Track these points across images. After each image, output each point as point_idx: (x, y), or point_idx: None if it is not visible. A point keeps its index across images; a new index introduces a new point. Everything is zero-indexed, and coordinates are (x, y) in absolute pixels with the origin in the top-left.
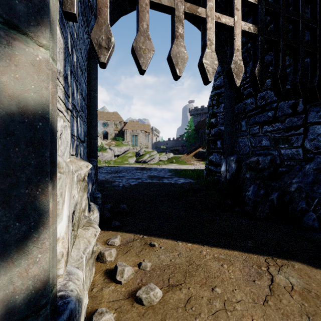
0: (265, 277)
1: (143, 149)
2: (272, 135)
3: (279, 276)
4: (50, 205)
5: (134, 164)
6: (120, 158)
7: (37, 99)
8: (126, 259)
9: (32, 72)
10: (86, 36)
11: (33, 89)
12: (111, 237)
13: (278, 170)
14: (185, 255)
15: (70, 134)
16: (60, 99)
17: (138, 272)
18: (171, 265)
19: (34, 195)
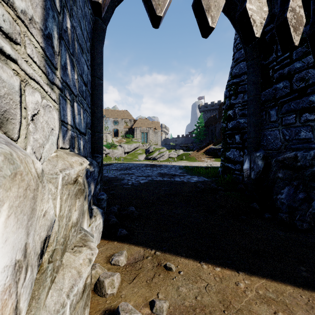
0: None
1: (152, 146)
2: None
3: None
4: None
5: (144, 161)
6: (130, 155)
7: None
8: (133, 291)
9: None
10: (88, 11)
11: None
12: (115, 253)
13: None
14: (215, 288)
15: (58, 120)
16: (34, 61)
17: None
18: (197, 307)
19: None
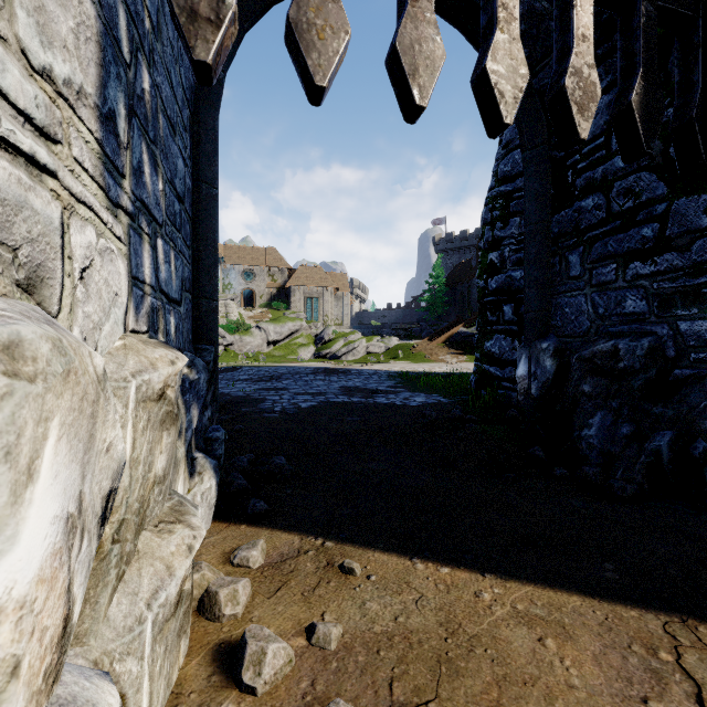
0: (675, 686)
1: (330, 328)
2: (652, 284)
3: None
4: None
5: (311, 361)
6: (279, 347)
7: None
8: (275, 611)
9: None
10: None
11: None
12: (242, 545)
13: (671, 374)
14: (436, 602)
15: (127, 276)
16: (85, 169)
17: (304, 655)
18: (397, 633)
19: None
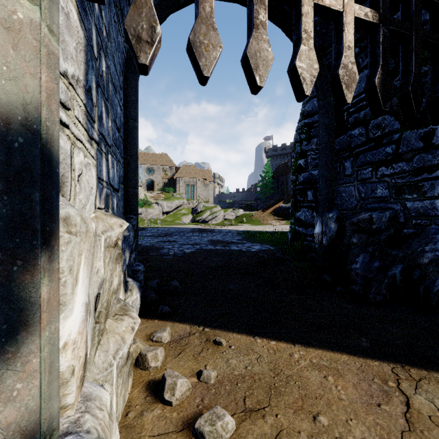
0: (395, 398)
1: (201, 204)
2: (392, 180)
3: (418, 397)
4: (44, 291)
5: (190, 224)
6: (170, 216)
7: (14, 93)
8: (178, 365)
9: (4, 42)
10: (122, 40)
11: (6, 72)
12: (157, 330)
13: (402, 232)
14: (268, 359)
15: (96, 177)
16: (79, 121)
17: (197, 386)
18: (247, 375)
19: (7, 273)
